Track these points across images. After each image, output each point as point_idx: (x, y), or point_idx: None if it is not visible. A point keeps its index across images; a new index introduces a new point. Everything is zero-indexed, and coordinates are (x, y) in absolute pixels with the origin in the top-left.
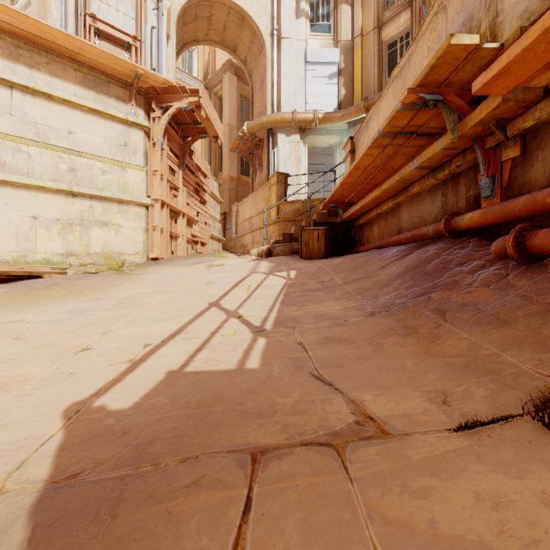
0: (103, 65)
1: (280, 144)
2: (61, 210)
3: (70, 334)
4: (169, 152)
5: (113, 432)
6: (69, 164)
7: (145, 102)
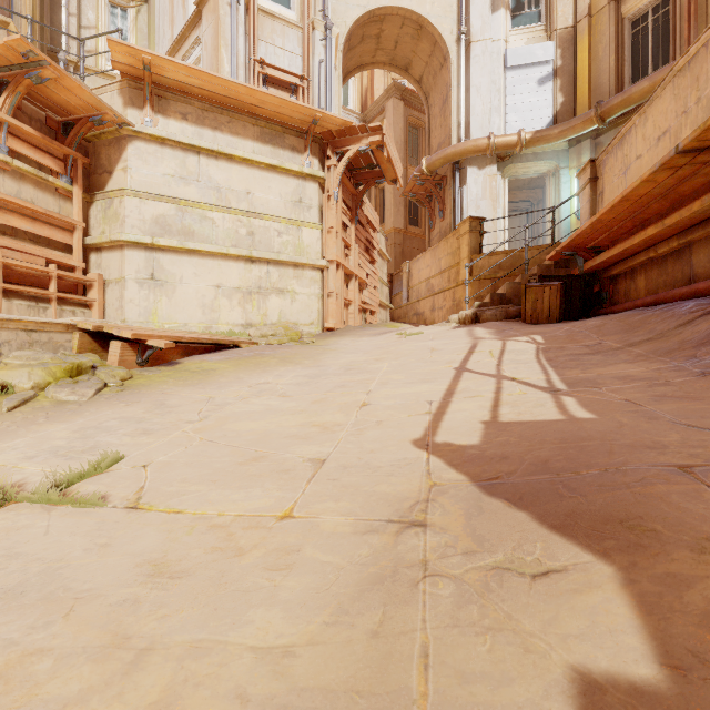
0: (281, 115)
1: (470, 181)
2: (241, 278)
3: (332, 393)
4: (342, 204)
5: (490, 457)
6: (248, 228)
7: (319, 150)
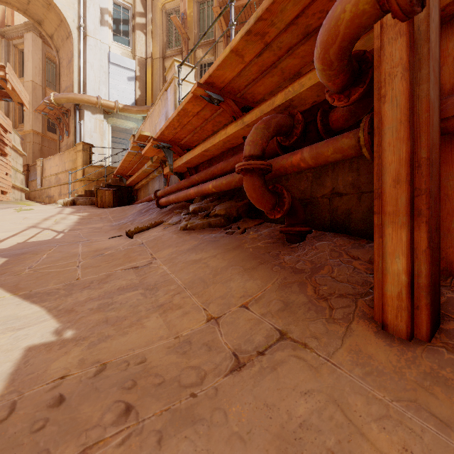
0: None
1: (86, 119)
2: None
3: None
4: None
5: (6, 250)
6: None
7: None
